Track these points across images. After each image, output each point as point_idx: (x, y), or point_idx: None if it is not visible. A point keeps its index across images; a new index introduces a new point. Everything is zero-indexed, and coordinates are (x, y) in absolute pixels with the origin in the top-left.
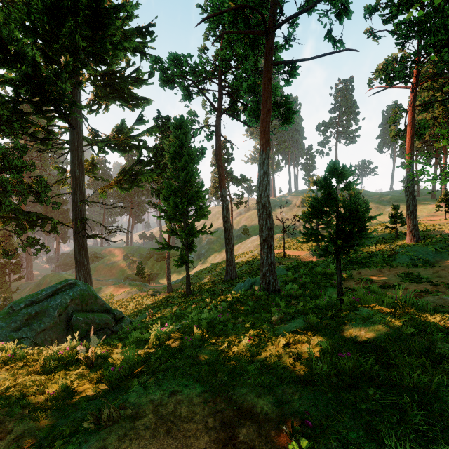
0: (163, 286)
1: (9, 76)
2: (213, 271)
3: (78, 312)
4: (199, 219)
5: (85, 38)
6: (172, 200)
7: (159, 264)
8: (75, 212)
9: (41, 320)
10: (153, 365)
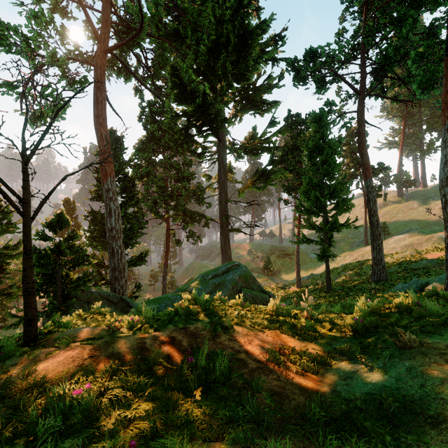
0: (289, 282)
1: (189, 109)
2: (348, 271)
3: (244, 288)
4: (340, 213)
5: (232, 63)
6: (313, 194)
7: (281, 260)
8: (221, 210)
9: (222, 290)
10: (400, 322)
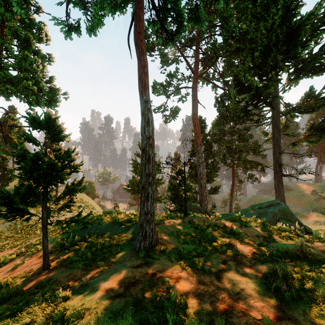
0: None
1: (245, 99)
2: None
3: (282, 219)
4: None
5: (282, 52)
6: None
7: None
8: (274, 160)
9: (264, 217)
10: None
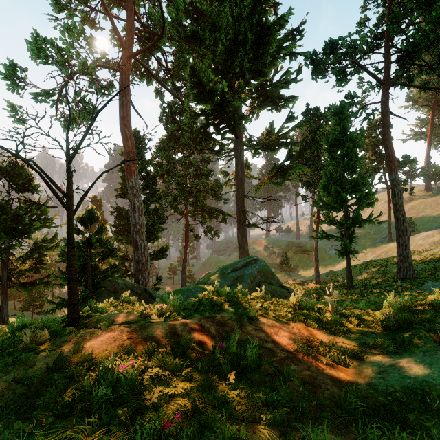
0: (307, 278)
1: (207, 108)
2: (370, 268)
3: (263, 282)
4: (362, 208)
5: (249, 61)
6: (333, 188)
7: (298, 256)
8: (238, 206)
9: (241, 283)
10: (437, 319)
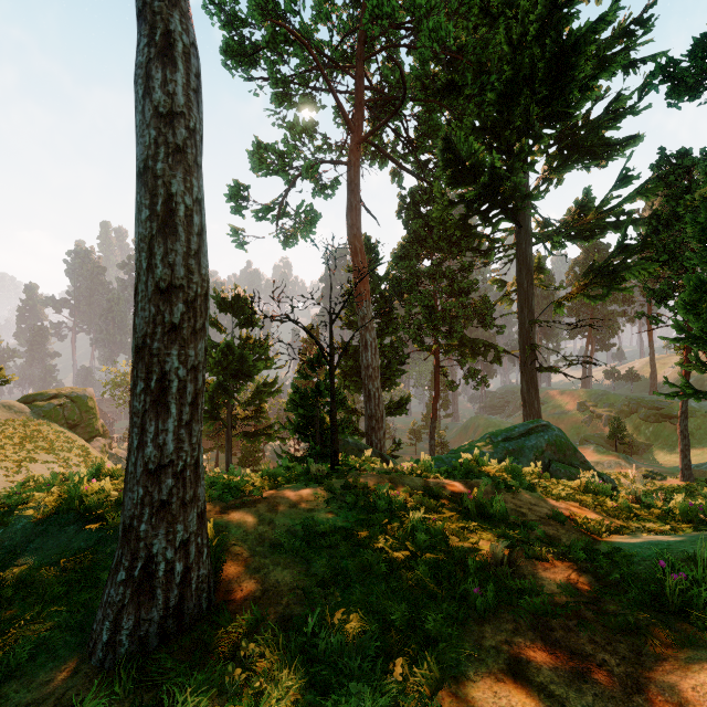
0: (667, 468)
1: (468, 195)
2: None
3: (556, 461)
4: None
5: (540, 102)
6: (705, 308)
7: (651, 427)
8: (522, 336)
9: (518, 459)
10: None
